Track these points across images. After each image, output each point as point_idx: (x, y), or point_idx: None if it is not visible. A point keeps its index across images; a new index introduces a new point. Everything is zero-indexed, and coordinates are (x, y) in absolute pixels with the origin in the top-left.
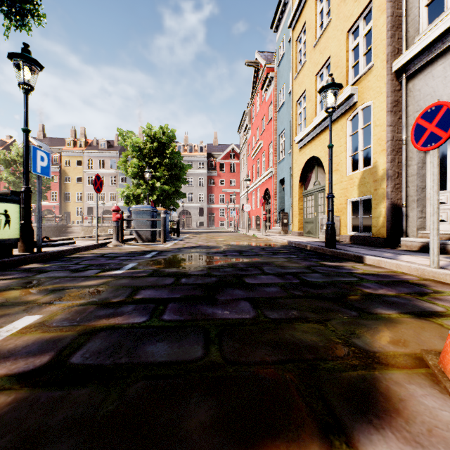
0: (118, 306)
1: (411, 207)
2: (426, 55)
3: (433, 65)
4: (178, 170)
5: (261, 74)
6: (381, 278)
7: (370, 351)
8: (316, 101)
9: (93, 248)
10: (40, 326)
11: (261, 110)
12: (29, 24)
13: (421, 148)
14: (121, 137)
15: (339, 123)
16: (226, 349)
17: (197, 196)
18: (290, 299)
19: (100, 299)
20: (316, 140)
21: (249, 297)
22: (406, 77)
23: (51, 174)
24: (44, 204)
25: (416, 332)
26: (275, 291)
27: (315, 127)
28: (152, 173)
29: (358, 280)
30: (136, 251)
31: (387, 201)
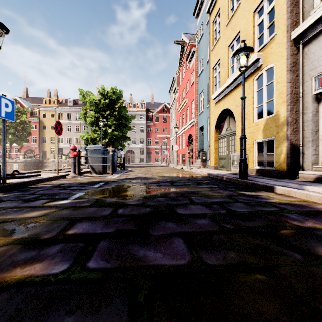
0: (44, 246)
1: (307, 147)
2: (320, 24)
3: None
4: (124, 120)
5: (186, 49)
6: (299, 208)
7: None
8: (228, 67)
9: (54, 179)
10: None
11: (185, 76)
12: None
13: None
14: (82, 95)
15: (247, 82)
16: None
17: (139, 140)
18: (224, 234)
19: (30, 236)
20: (228, 96)
21: (182, 231)
22: (302, 43)
23: (32, 123)
24: (27, 146)
25: None
26: (207, 224)
27: (228, 86)
28: (105, 122)
29: (280, 211)
30: (88, 181)
31: (287, 142)
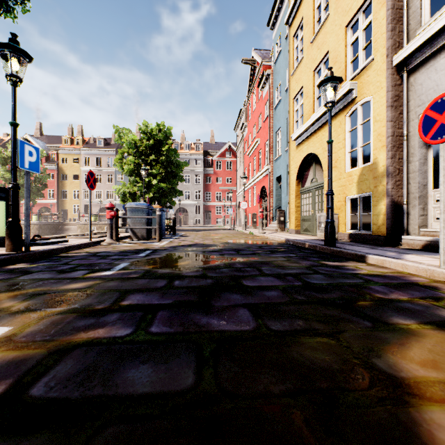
0: (101, 315)
1: (413, 205)
2: (428, 48)
3: (436, 58)
4: (174, 167)
5: (258, 71)
6: (388, 280)
7: (397, 377)
8: (313, 97)
9: (86, 246)
10: (6, 342)
11: (257, 107)
12: (15, 10)
13: (430, 141)
14: (118, 134)
15: (337, 119)
16: (223, 374)
17: (194, 194)
18: (294, 305)
19: (82, 306)
20: (314, 137)
21: (248, 302)
22: (407, 71)
23: (48, 171)
24: (41, 202)
25: (444, 349)
26: (277, 295)
27: (312, 124)
28: (149, 170)
29: (365, 283)
30: (130, 249)
31: (387, 198)
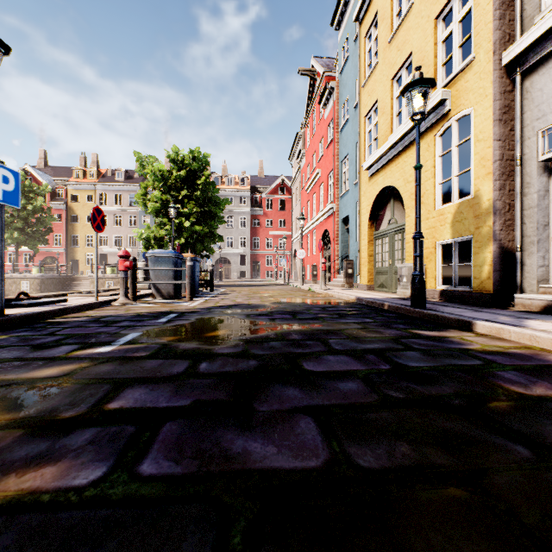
0: (63, 433)
1: (529, 252)
2: None
3: None
4: (212, 206)
5: (319, 84)
6: (518, 361)
7: None
8: (391, 114)
9: (90, 308)
10: None
11: (318, 130)
12: None
13: None
14: (140, 163)
15: (424, 140)
16: None
17: (239, 240)
18: (387, 409)
19: (40, 413)
20: (392, 164)
21: (313, 404)
22: (521, 73)
23: (54, 211)
24: (45, 250)
25: None
26: (357, 390)
27: (391, 147)
28: (180, 209)
29: (485, 365)
30: (149, 312)
31: (494, 243)
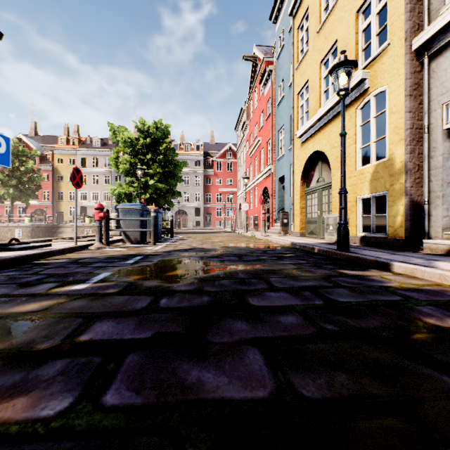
0: (37, 364)
1: (435, 205)
2: None
3: None
4: (172, 167)
5: (260, 68)
6: (432, 297)
7: None
8: (320, 91)
9: (70, 251)
10: None
11: (259, 105)
12: None
13: None
14: (113, 132)
15: (347, 113)
16: None
17: (194, 195)
18: (324, 341)
19: (18, 345)
20: (320, 133)
21: (259, 336)
22: (428, 56)
23: (43, 172)
24: (36, 204)
25: None
26: (296, 323)
27: (319, 119)
28: (145, 170)
29: (404, 301)
30: (119, 255)
31: (406, 197)
